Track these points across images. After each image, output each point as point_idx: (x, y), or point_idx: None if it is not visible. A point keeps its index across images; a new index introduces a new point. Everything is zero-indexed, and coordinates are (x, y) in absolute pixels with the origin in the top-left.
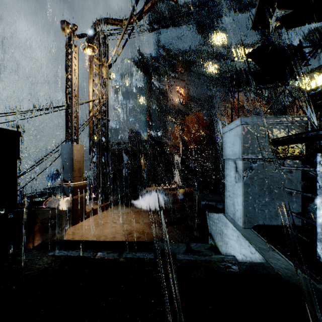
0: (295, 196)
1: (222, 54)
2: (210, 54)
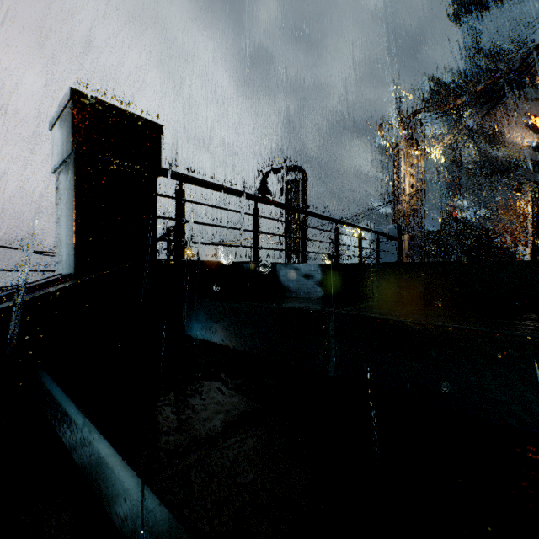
0: None
1: None
2: None
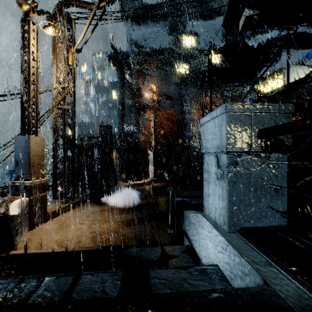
0: (281, 194)
1: (192, 55)
2: (180, 54)
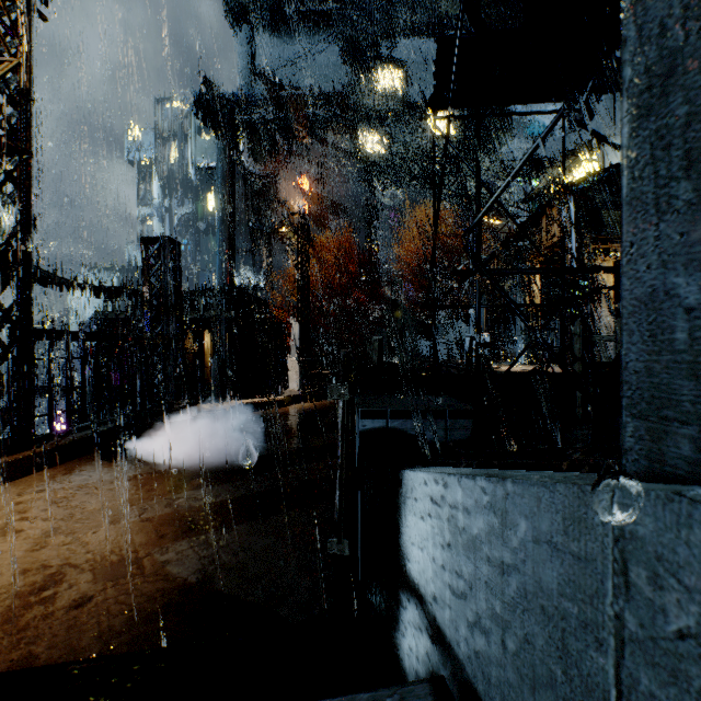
0: None
1: (394, 112)
2: (367, 108)
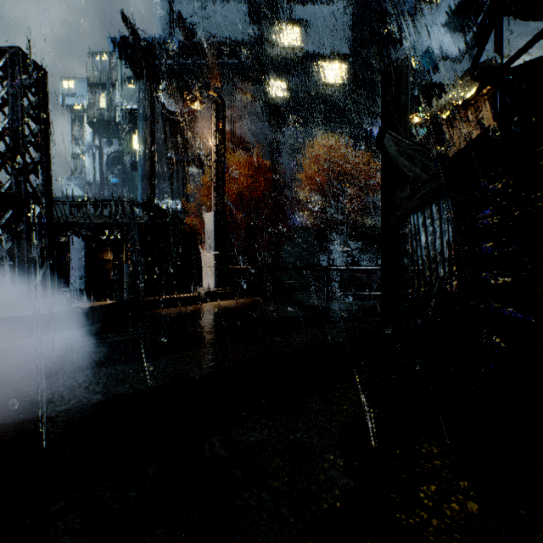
0: None
1: (293, 62)
2: (271, 57)
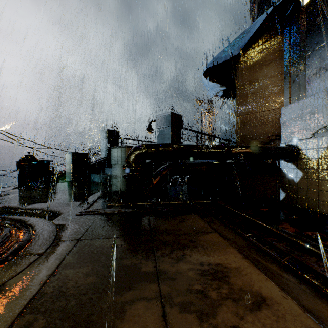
0: None
1: None
2: None
